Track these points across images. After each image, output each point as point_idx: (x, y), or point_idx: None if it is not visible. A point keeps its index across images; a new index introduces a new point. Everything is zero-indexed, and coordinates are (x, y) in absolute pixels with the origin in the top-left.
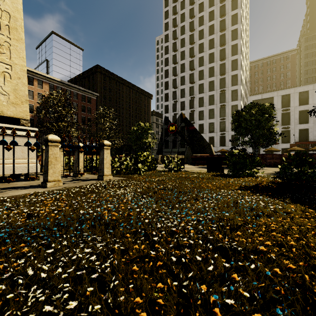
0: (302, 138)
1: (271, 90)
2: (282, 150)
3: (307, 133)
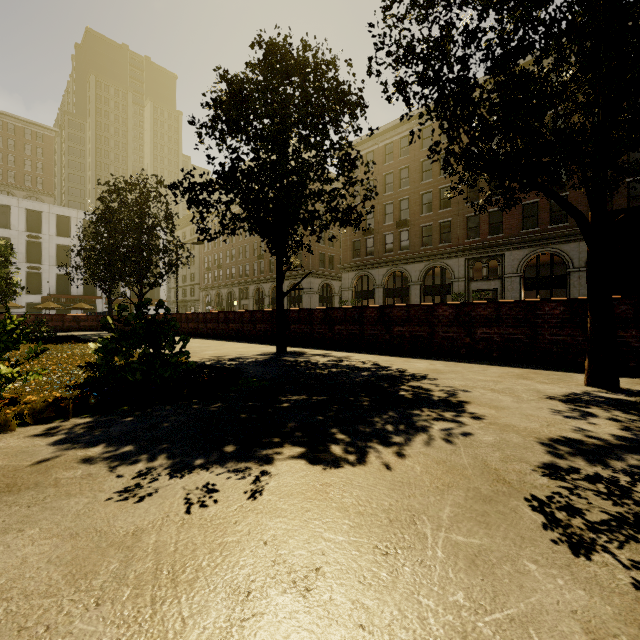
0: (62, 289)
1: (5, 182)
2: (28, 307)
3: (69, 281)
